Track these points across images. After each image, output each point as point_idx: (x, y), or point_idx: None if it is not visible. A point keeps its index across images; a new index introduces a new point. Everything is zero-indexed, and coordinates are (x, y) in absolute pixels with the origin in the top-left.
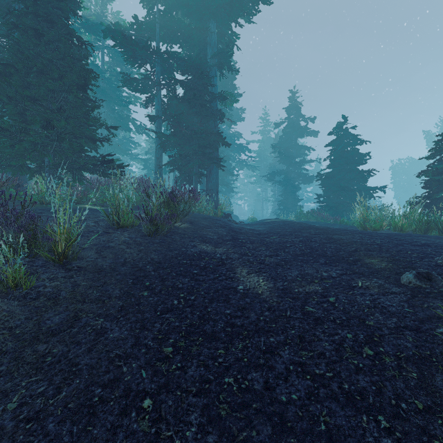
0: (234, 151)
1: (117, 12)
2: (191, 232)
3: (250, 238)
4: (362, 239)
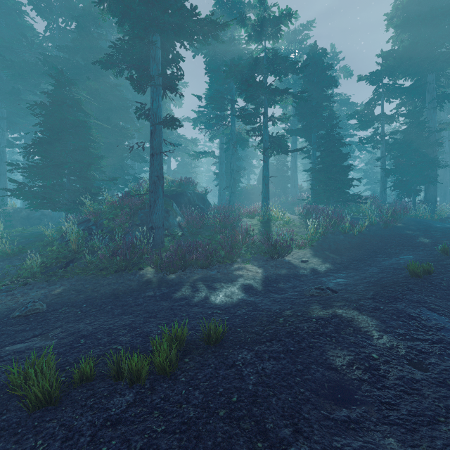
0: None
1: (343, 66)
2: (403, 227)
3: (437, 230)
4: None
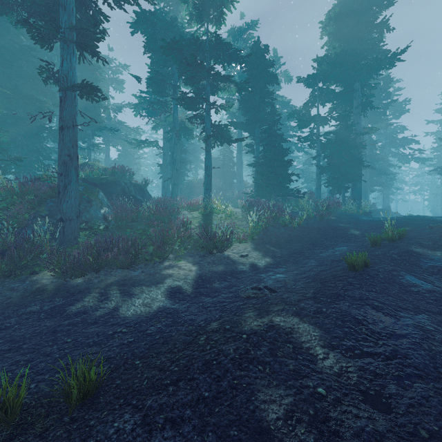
0: (395, 147)
1: (284, 71)
2: (336, 220)
3: (364, 222)
4: (421, 222)
